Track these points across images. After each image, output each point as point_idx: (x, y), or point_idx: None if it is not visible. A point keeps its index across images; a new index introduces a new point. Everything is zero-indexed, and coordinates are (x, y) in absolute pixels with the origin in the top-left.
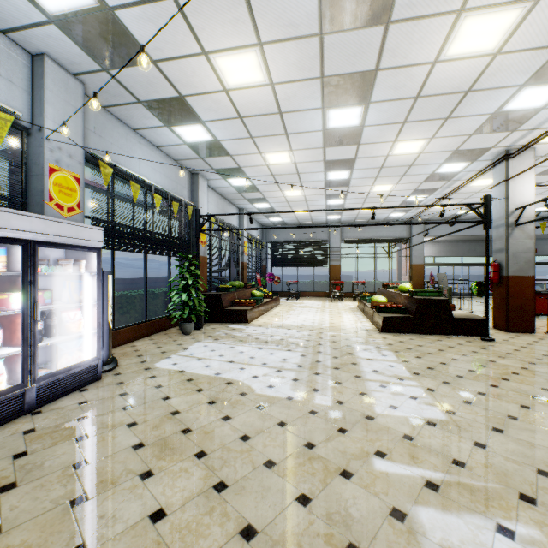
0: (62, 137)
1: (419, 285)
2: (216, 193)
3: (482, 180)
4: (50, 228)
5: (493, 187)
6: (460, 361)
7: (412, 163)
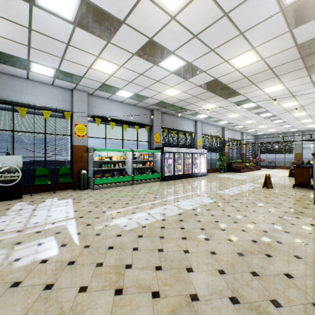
0: (199, 133)
1: None
2: (231, 130)
3: None
4: (201, 150)
5: None
6: None
7: (309, 115)
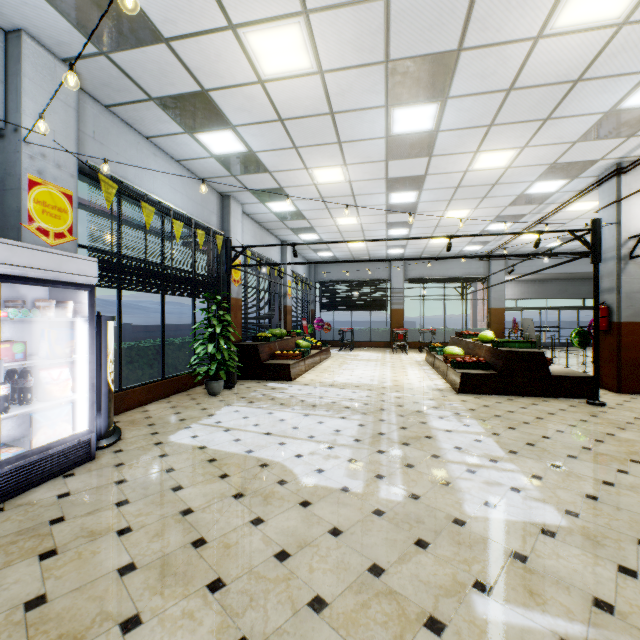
0: (47, 141)
1: (499, 333)
2: (252, 221)
3: (582, 203)
4: (19, 256)
5: (599, 211)
6: (567, 434)
7: (496, 181)
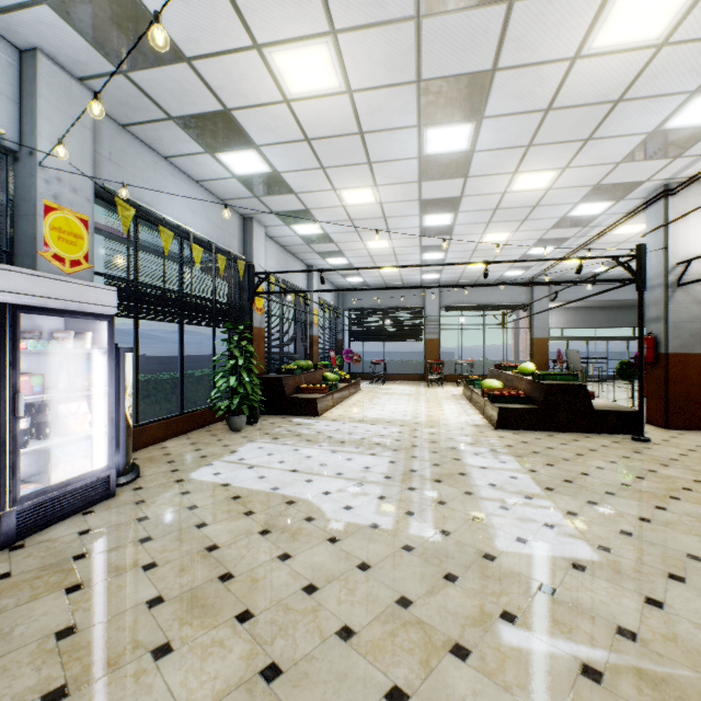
0: (63, 164)
1: (542, 365)
2: (276, 244)
3: (629, 226)
4: (39, 287)
5: (646, 235)
6: (607, 471)
7: (537, 202)
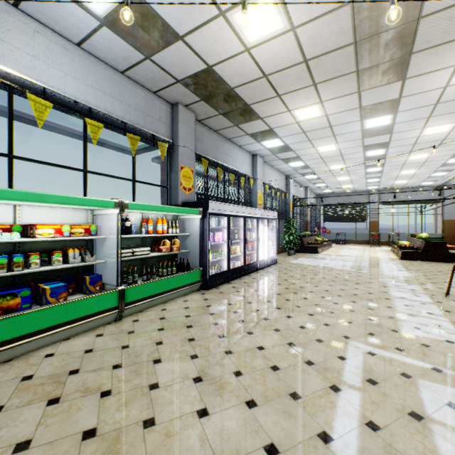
0: (259, 180)
1: (450, 236)
2: (294, 182)
3: None
4: (270, 214)
5: None
6: (438, 269)
7: (424, 161)
